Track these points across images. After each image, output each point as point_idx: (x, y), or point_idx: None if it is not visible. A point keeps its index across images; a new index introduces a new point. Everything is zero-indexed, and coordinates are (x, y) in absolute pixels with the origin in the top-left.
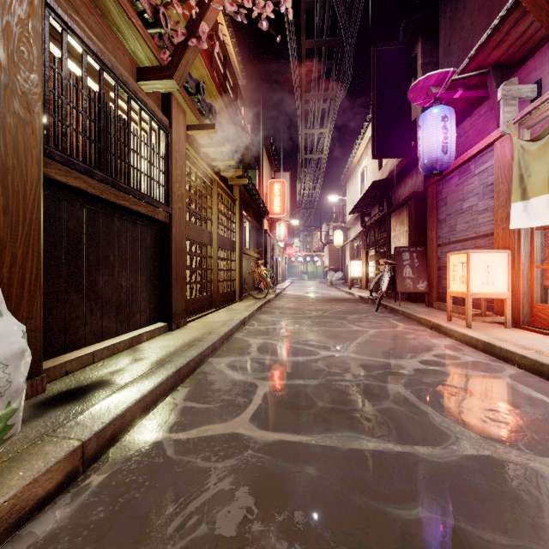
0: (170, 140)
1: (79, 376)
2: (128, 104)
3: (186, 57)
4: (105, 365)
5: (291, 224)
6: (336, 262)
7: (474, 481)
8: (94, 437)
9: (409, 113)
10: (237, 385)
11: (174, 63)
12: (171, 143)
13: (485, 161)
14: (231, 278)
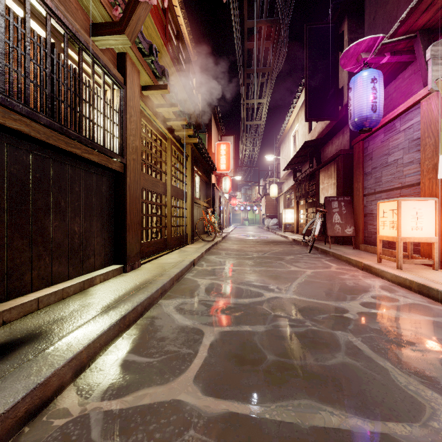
0: (124, 95)
1: (16, 326)
2: (79, 55)
3: (137, 13)
4: (49, 312)
5: (234, 179)
6: (272, 211)
7: None
8: None
9: (337, 82)
10: (183, 332)
11: (125, 19)
12: (126, 99)
13: (411, 118)
14: (183, 224)
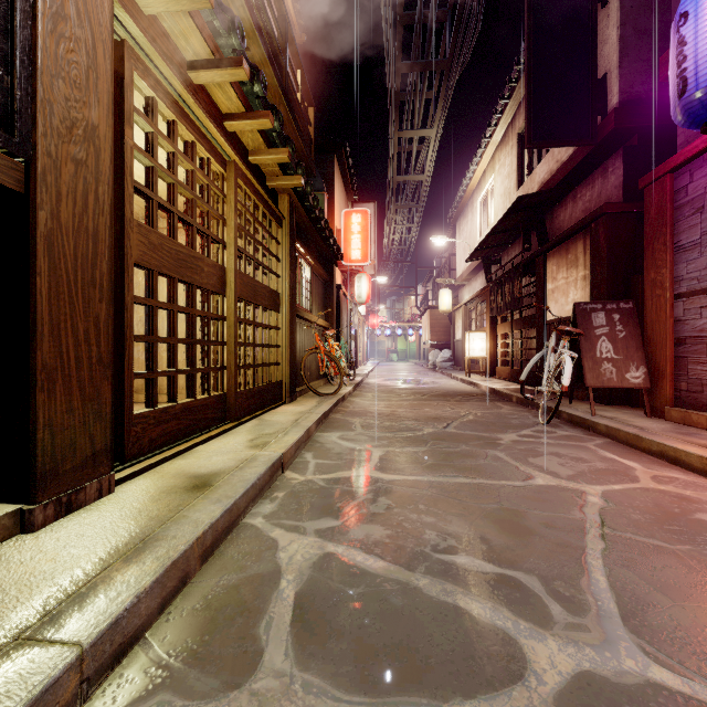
0: None
1: None
2: None
3: None
4: None
5: (375, 283)
6: (441, 336)
7: None
8: None
9: (593, 65)
10: None
11: None
12: None
13: None
14: (272, 360)
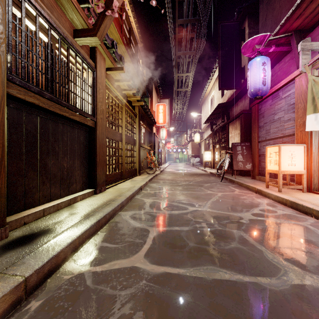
0: (95, 76)
1: (32, 225)
2: (67, 51)
3: (105, 22)
4: (51, 218)
5: (169, 130)
6: (196, 152)
7: (304, 307)
8: (35, 273)
9: (240, 63)
10: (136, 231)
11: (97, 27)
12: (96, 78)
13: (289, 90)
14: (133, 161)
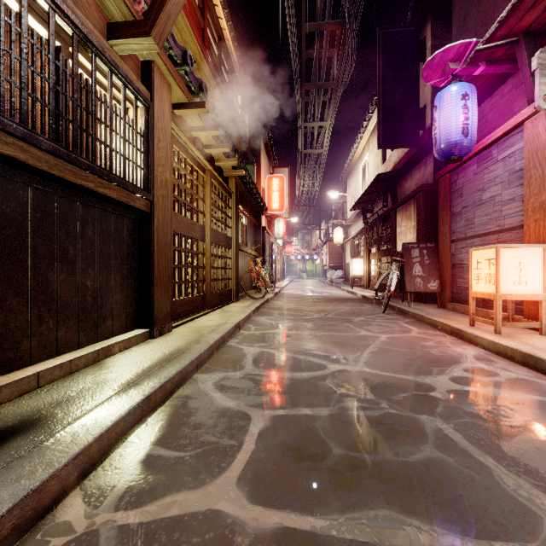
0: (151, 115)
1: (8, 409)
2: (92, 62)
3: (166, 9)
4: (52, 391)
5: (290, 222)
6: (336, 261)
7: None
8: None
9: (417, 100)
10: (224, 417)
11: (152, 17)
12: (153, 119)
13: (512, 145)
14: (226, 276)
